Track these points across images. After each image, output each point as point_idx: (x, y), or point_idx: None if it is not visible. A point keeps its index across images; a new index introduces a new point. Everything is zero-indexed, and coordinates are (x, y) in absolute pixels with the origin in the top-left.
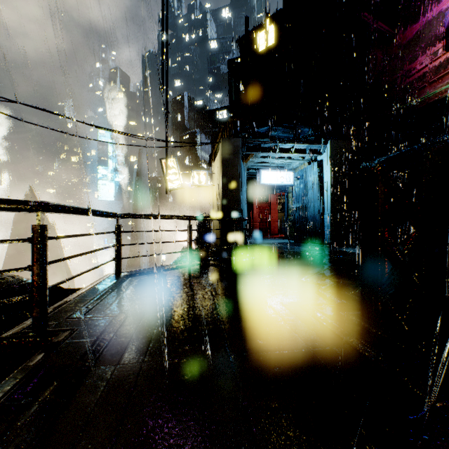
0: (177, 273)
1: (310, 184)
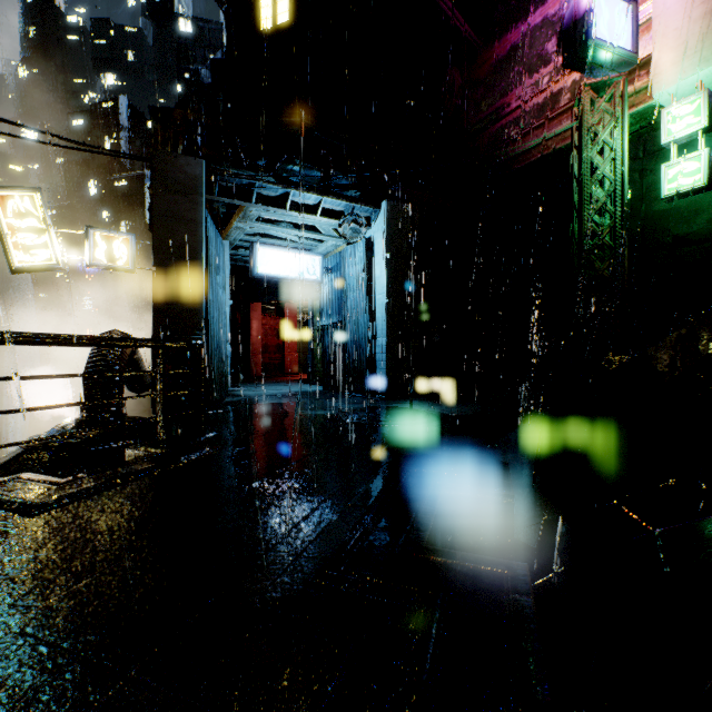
0: None
1: (351, 281)
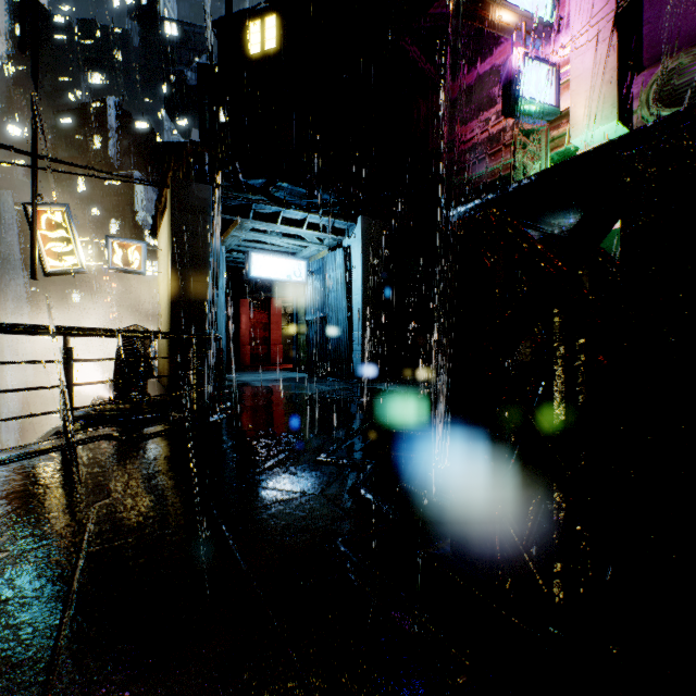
0: (8, 478)
1: (332, 283)
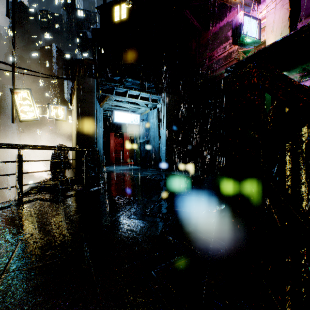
0: None
1: (152, 124)
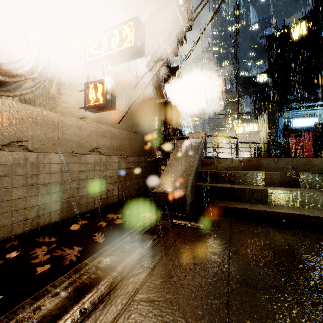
0: None
1: None
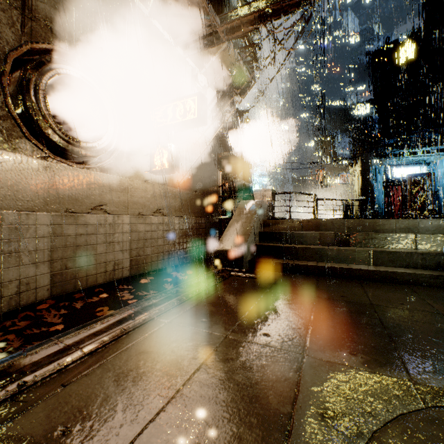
0: None
1: (440, 174)
